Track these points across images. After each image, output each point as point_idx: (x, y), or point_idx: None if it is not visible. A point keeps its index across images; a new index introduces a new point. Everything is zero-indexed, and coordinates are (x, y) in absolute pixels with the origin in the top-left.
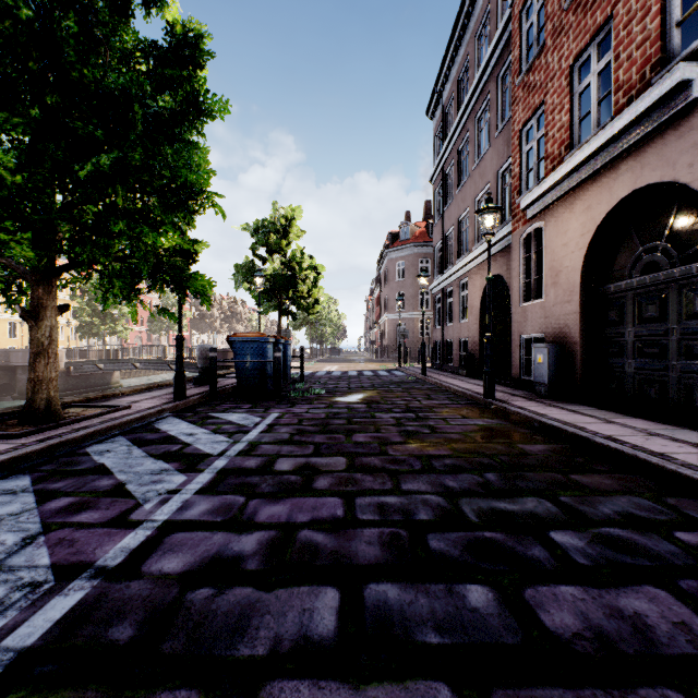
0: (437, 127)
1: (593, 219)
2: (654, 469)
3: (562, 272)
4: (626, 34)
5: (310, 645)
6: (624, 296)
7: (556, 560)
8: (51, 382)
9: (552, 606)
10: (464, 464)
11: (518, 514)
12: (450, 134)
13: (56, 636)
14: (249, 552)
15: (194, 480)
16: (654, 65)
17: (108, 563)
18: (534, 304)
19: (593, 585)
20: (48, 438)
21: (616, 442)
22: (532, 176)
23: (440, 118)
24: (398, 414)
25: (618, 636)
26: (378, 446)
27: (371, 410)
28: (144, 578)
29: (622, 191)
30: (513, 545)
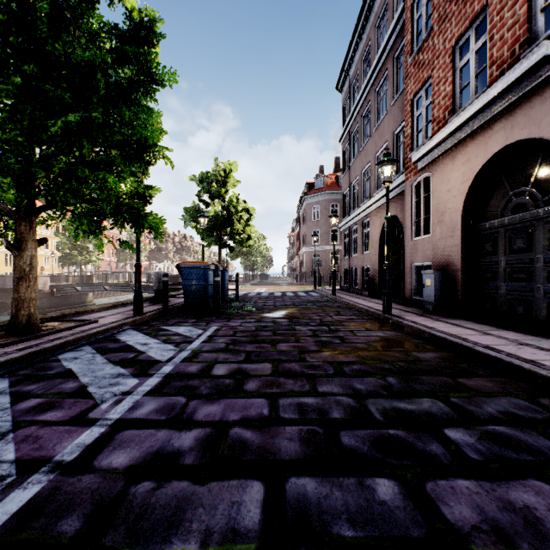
0: (345, 98)
1: (472, 170)
2: (527, 374)
3: (446, 212)
4: (499, 19)
5: (237, 537)
6: (497, 231)
7: (451, 455)
8: (32, 301)
9: (451, 499)
10: (369, 369)
11: (416, 413)
12: (355, 104)
13: (10, 528)
14: (187, 448)
15: (145, 383)
16: (523, 44)
17: (65, 458)
18: (423, 239)
19: (486, 478)
20: (27, 348)
21: (494, 350)
22: (421, 136)
23: (347, 91)
24: (314, 327)
25: (512, 528)
26: (298, 354)
27: (292, 324)
28: (94, 472)
29: (495, 146)
30: (413, 442)
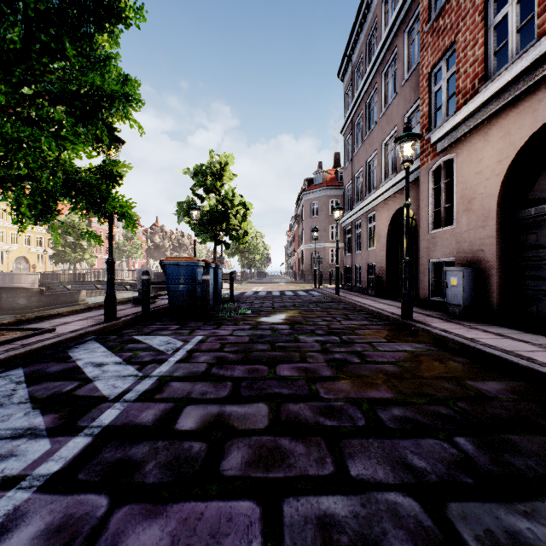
0: (347, 86)
1: (513, 144)
2: None
3: (475, 199)
4: None
5: None
6: None
7: None
8: None
9: None
10: (418, 416)
11: None
12: (359, 89)
13: None
14: None
15: (57, 452)
16: None
17: None
18: (444, 231)
19: None
20: None
21: None
22: (439, 115)
23: (349, 78)
24: (322, 338)
25: None
26: (307, 384)
27: (294, 332)
28: None
29: None
30: None
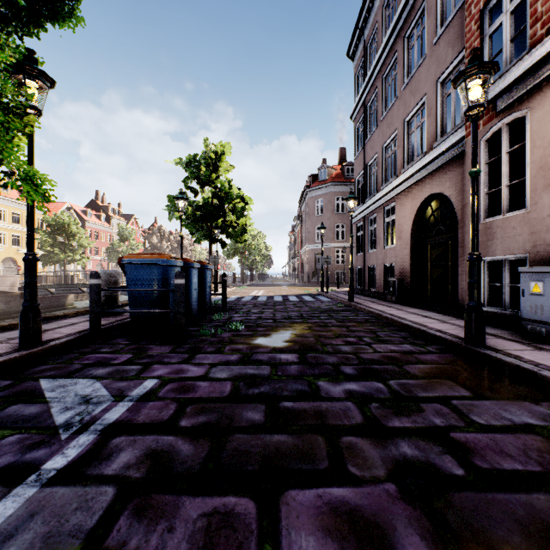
0: (358, 64)
1: None
2: None
3: None
4: None
5: None
6: None
7: None
8: None
9: None
10: None
11: None
12: (375, 62)
13: None
14: None
15: None
16: None
17: None
18: (509, 218)
19: None
20: None
21: None
22: None
23: (361, 55)
24: (356, 385)
25: None
26: None
27: (308, 370)
28: None
29: None
30: None
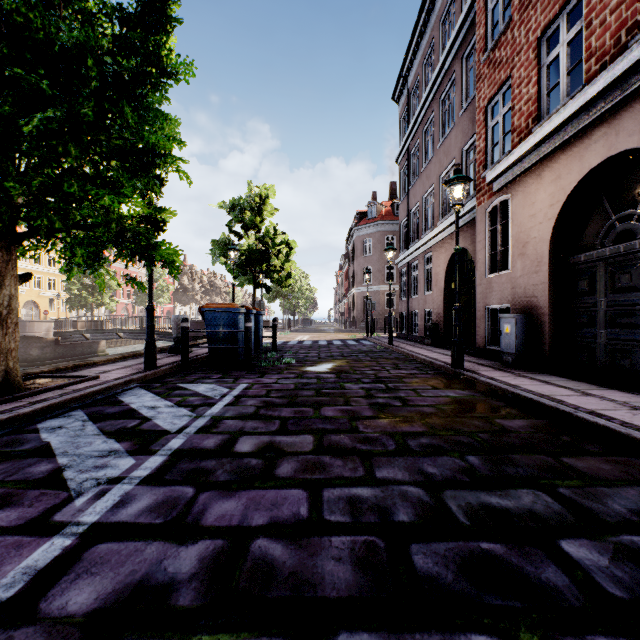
0: (403, 110)
1: (563, 189)
2: None
3: (529, 243)
4: None
5: None
6: (595, 265)
7: (580, 588)
8: (10, 353)
9: None
10: (441, 443)
11: (515, 513)
12: (416, 116)
13: None
14: (185, 575)
15: (143, 465)
16: (631, 28)
17: None
18: (500, 276)
19: None
20: None
21: (602, 418)
22: (497, 151)
23: (405, 101)
24: (368, 385)
25: None
26: (348, 421)
27: (340, 380)
28: (37, 623)
29: (594, 159)
30: (519, 564)
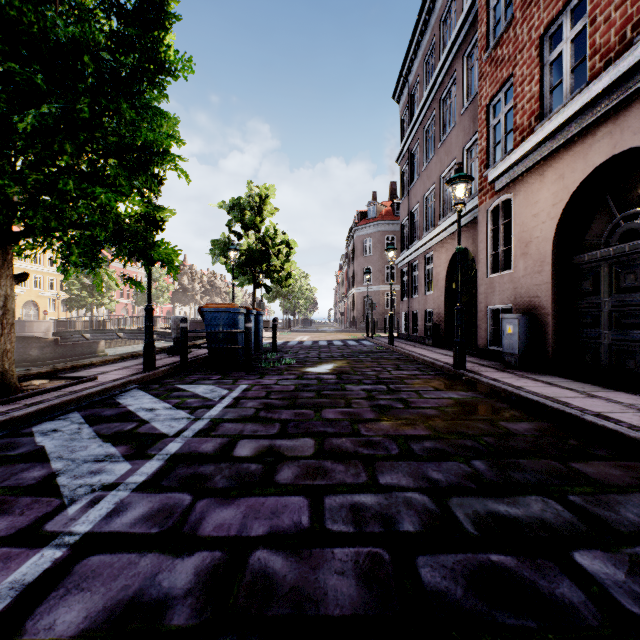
0: (403, 109)
1: (566, 188)
2: None
3: (532, 242)
4: None
5: None
6: (599, 265)
7: (598, 605)
8: (6, 354)
9: None
10: (446, 447)
11: (525, 522)
12: (416, 115)
13: None
14: (180, 590)
15: (139, 470)
16: (636, 24)
17: None
18: (502, 275)
19: None
20: None
21: (610, 420)
22: (499, 150)
23: (405, 101)
24: (369, 386)
25: None
26: (350, 424)
27: (341, 382)
28: None
29: (598, 157)
30: (531, 578)
